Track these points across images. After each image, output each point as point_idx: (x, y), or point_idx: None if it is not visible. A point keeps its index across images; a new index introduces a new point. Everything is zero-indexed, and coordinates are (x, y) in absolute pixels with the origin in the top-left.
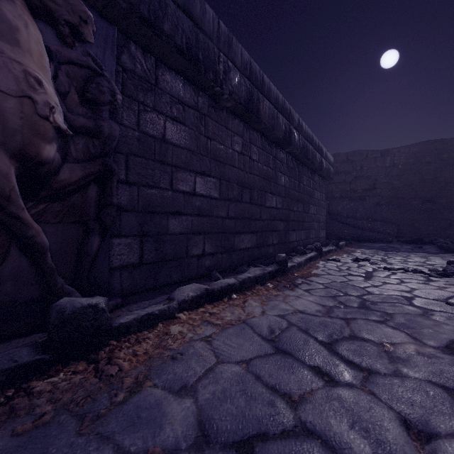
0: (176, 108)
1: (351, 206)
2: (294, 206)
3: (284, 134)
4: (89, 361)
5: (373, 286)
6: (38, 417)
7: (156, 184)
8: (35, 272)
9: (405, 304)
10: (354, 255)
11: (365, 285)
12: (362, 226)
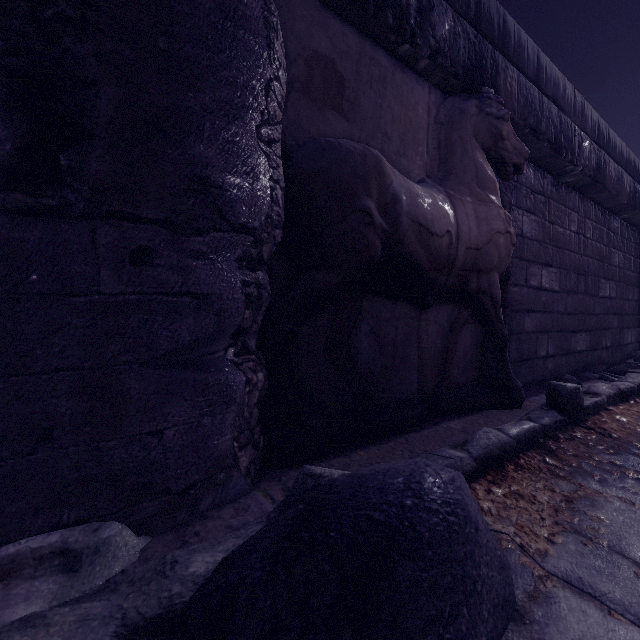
0: (529, 199)
1: None
2: (628, 294)
3: (627, 197)
4: (584, 428)
5: None
6: (604, 449)
7: (516, 282)
8: (464, 363)
9: None
10: None
11: None
12: None
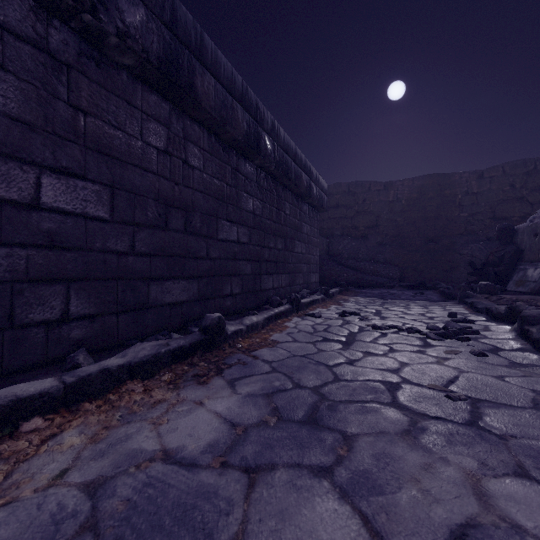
0: None
1: (353, 245)
2: (269, 242)
3: (246, 135)
4: None
5: (347, 363)
6: None
7: None
8: None
9: (384, 404)
10: (345, 305)
11: (336, 361)
12: (364, 269)
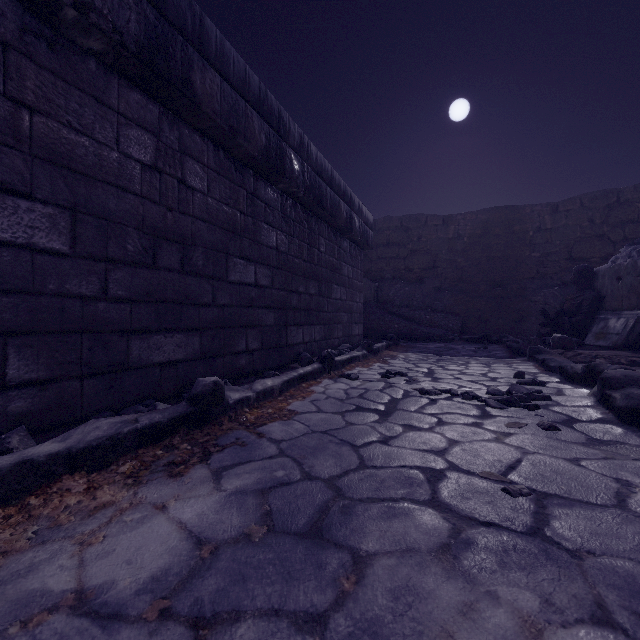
0: None
1: (406, 290)
2: (299, 285)
3: (264, 151)
4: None
5: (380, 442)
6: None
7: None
8: None
9: (419, 502)
10: (391, 363)
11: (367, 439)
12: (419, 319)
